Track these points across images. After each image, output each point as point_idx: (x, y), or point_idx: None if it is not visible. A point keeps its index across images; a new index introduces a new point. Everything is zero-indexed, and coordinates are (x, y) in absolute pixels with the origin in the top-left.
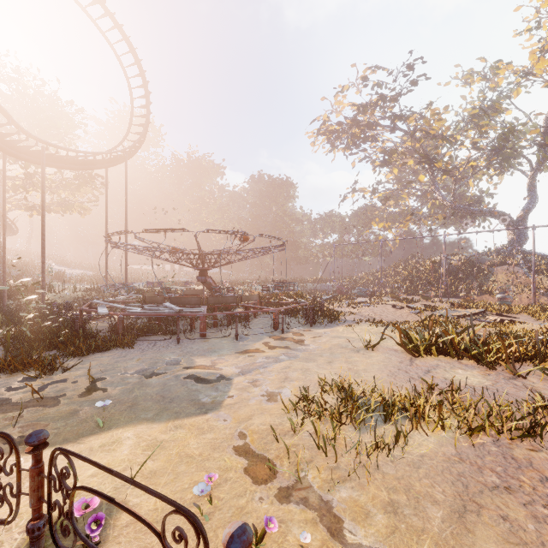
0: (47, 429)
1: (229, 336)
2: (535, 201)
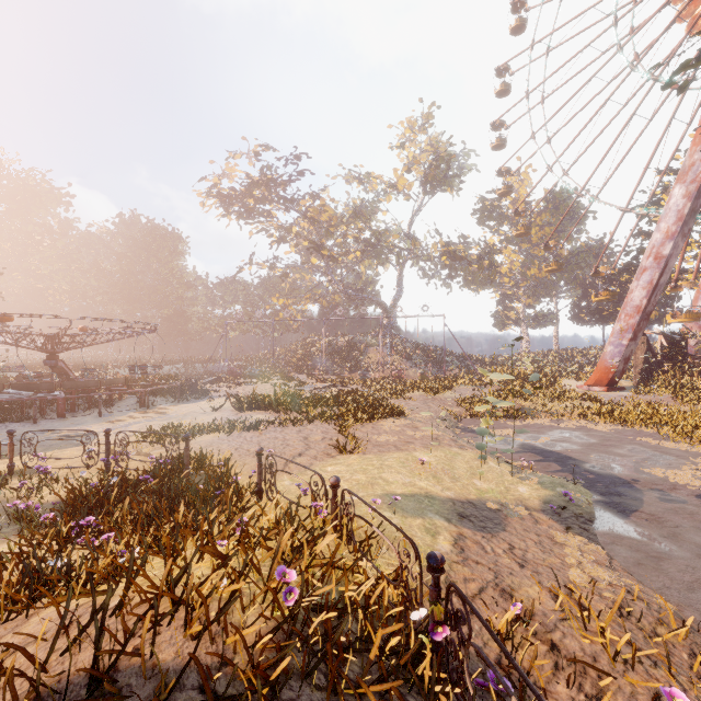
0: None
1: (92, 416)
2: (401, 292)
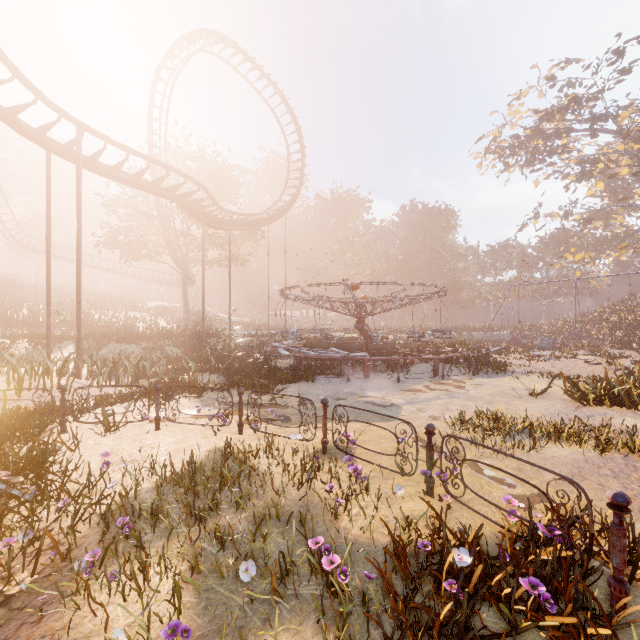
0: (291, 418)
1: (390, 379)
2: None
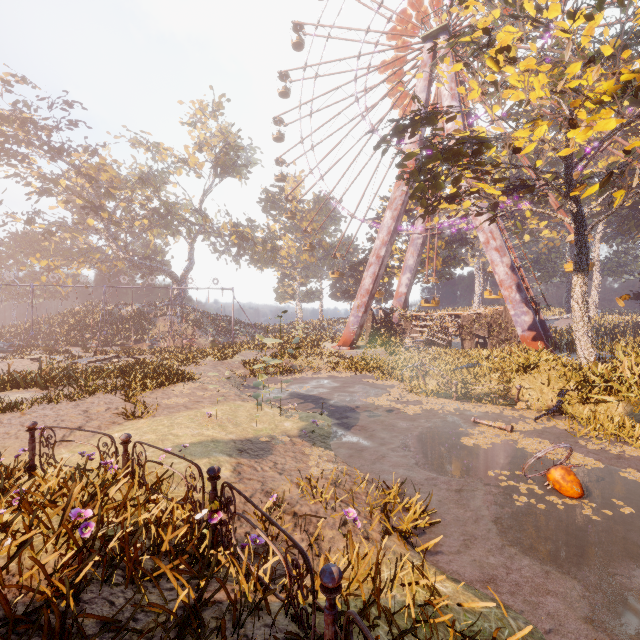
0: None
1: None
2: (193, 265)
